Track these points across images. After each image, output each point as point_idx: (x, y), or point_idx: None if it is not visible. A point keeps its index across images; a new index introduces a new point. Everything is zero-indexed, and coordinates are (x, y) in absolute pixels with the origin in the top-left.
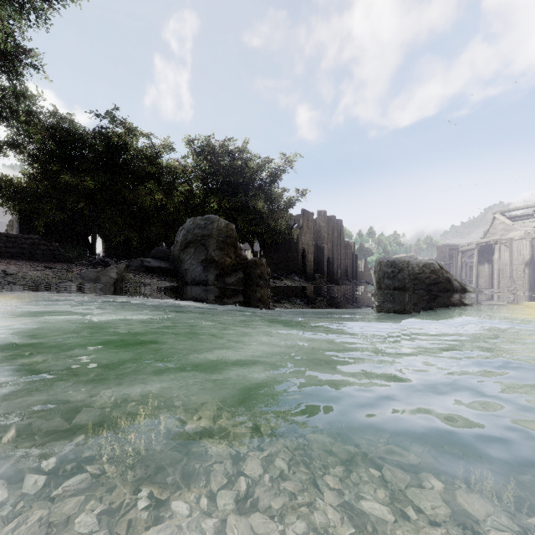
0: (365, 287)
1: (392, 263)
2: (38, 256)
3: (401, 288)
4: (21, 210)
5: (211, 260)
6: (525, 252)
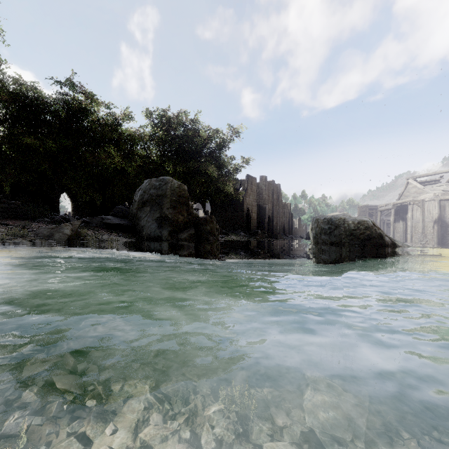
0: (300, 241)
1: (329, 220)
2: None
3: (337, 243)
4: None
5: (165, 217)
6: (434, 211)
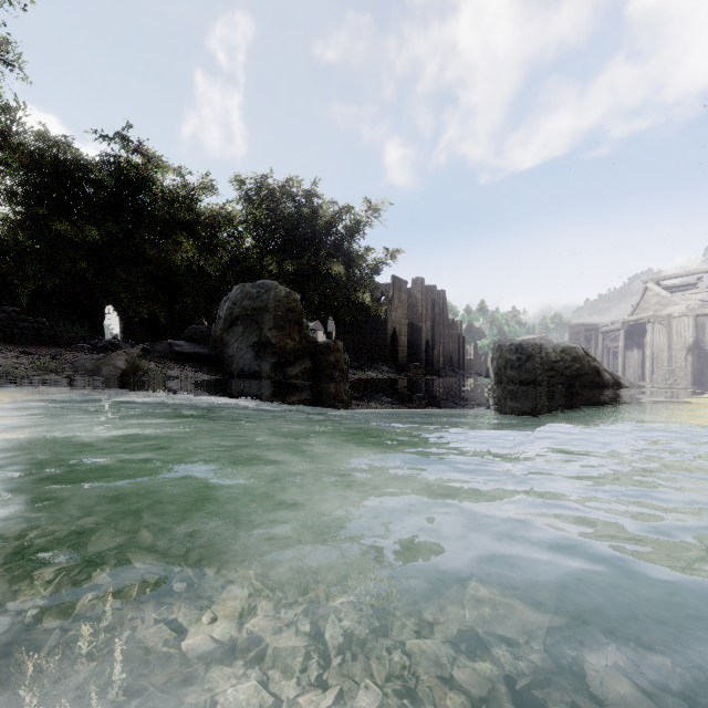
0: (476, 381)
1: (518, 347)
2: (16, 336)
3: (531, 382)
4: (2, 273)
5: (265, 343)
6: (687, 333)
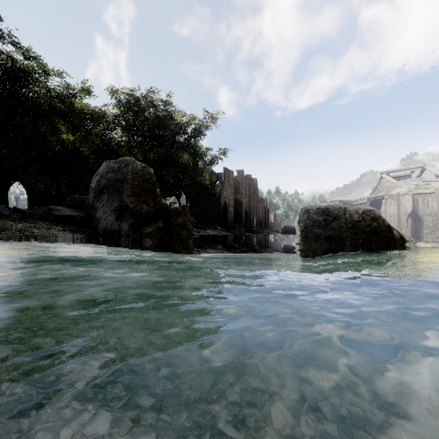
0: (276, 235)
1: (324, 211)
2: None
3: (335, 238)
4: None
5: (124, 207)
6: (408, 205)
